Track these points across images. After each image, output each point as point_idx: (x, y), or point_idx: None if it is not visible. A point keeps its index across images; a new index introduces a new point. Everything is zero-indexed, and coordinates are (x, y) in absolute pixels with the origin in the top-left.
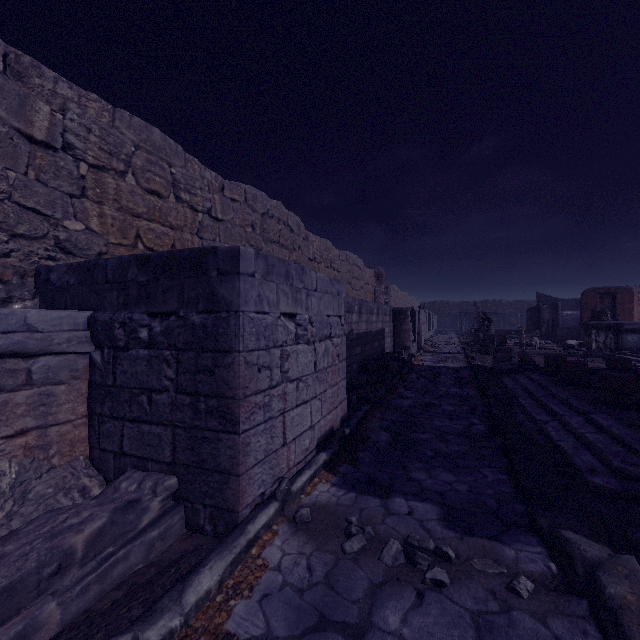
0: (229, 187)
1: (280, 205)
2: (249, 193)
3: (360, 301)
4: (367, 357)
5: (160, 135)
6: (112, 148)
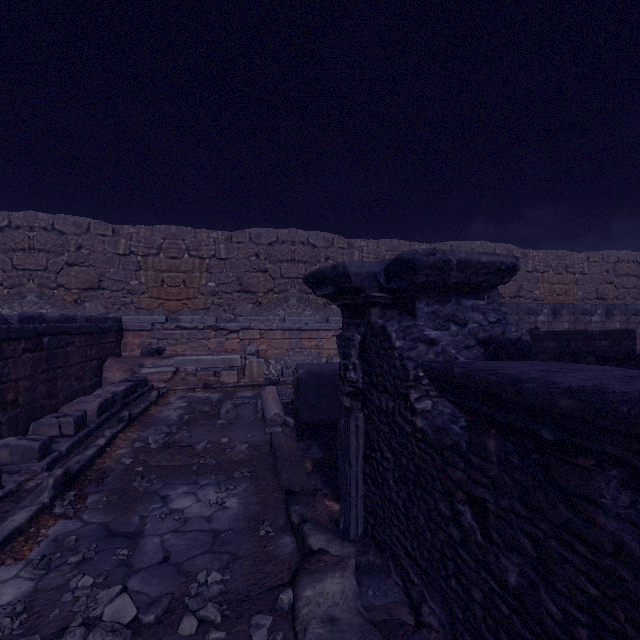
0: (439, 247)
1: (484, 243)
2: (453, 246)
3: (556, 305)
4: (574, 352)
5: (396, 241)
6: (377, 256)
